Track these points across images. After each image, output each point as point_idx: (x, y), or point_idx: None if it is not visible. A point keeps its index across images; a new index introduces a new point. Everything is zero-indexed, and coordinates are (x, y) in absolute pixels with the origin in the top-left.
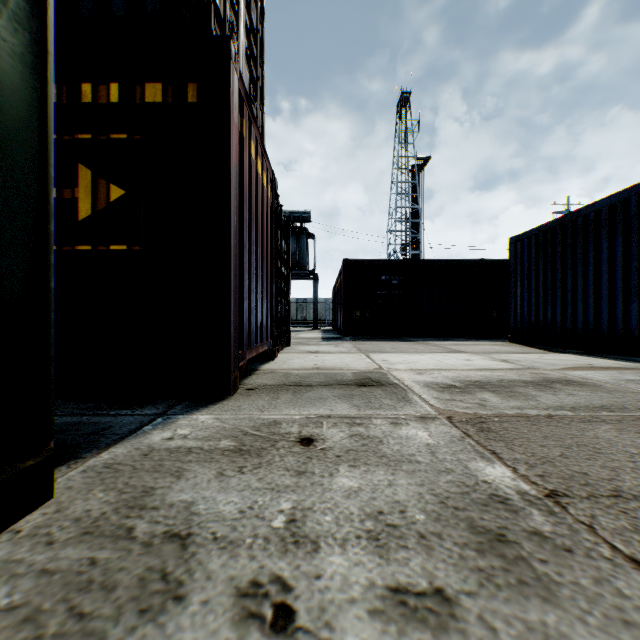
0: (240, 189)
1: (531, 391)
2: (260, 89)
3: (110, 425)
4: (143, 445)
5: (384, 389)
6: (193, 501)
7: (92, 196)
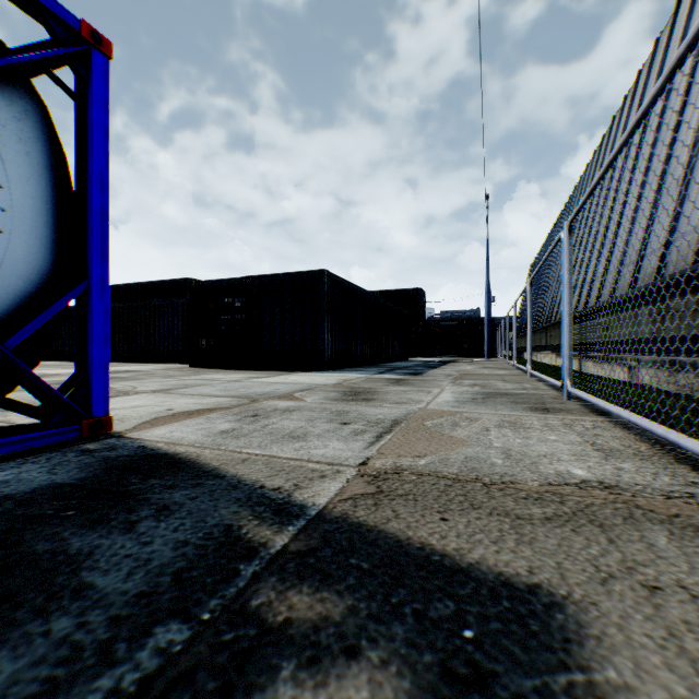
0: None
1: None
2: None
3: None
4: None
5: None
6: None
7: None
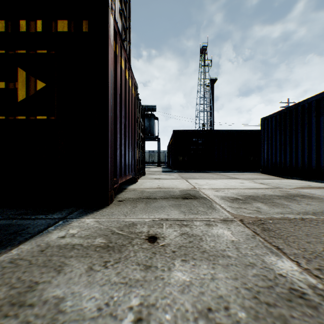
0: (115, 85)
1: (284, 202)
2: (128, 35)
3: (28, 226)
4: (43, 242)
5: (198, 201)
6: (63, 297)
7: (26, 87)
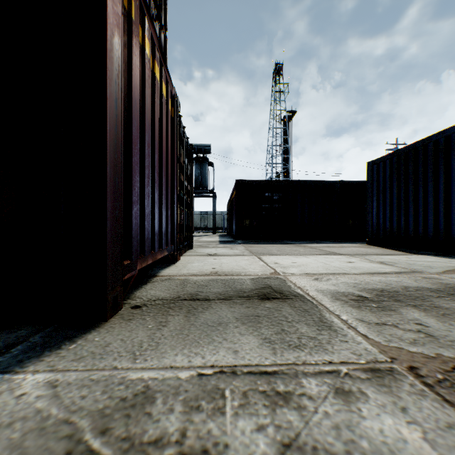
0: (128, 77)
1: None
2: (163, 15)
3: None
4: None
5: (292, 304)
6: None
7: None
